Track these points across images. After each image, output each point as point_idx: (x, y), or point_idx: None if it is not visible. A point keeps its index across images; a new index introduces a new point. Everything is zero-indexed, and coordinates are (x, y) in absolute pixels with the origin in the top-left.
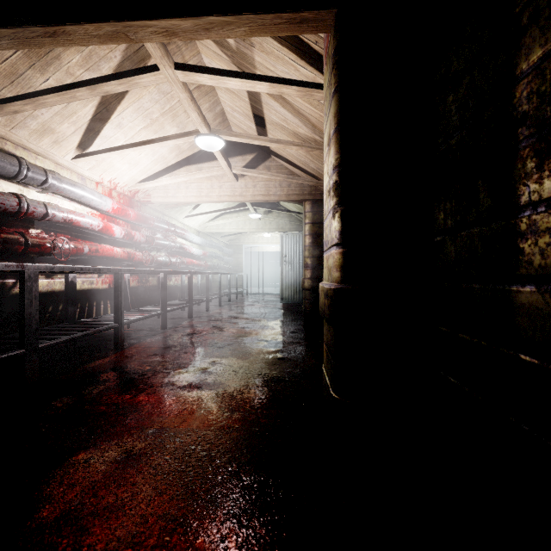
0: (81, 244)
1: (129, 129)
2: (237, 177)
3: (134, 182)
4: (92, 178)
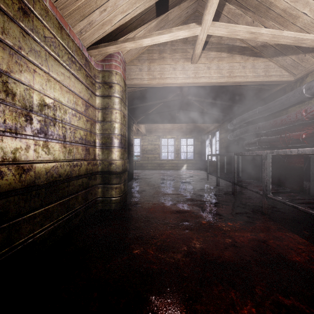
0: None
1: None
2: None
3: None
4: None
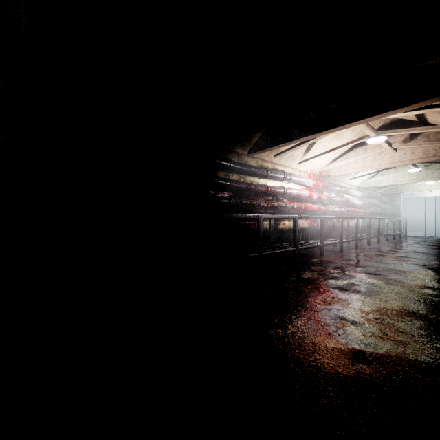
0: (301, 205)
1: (324, 142)
2: (396, 149)
3: (322, 166)
4: (303, 170)
